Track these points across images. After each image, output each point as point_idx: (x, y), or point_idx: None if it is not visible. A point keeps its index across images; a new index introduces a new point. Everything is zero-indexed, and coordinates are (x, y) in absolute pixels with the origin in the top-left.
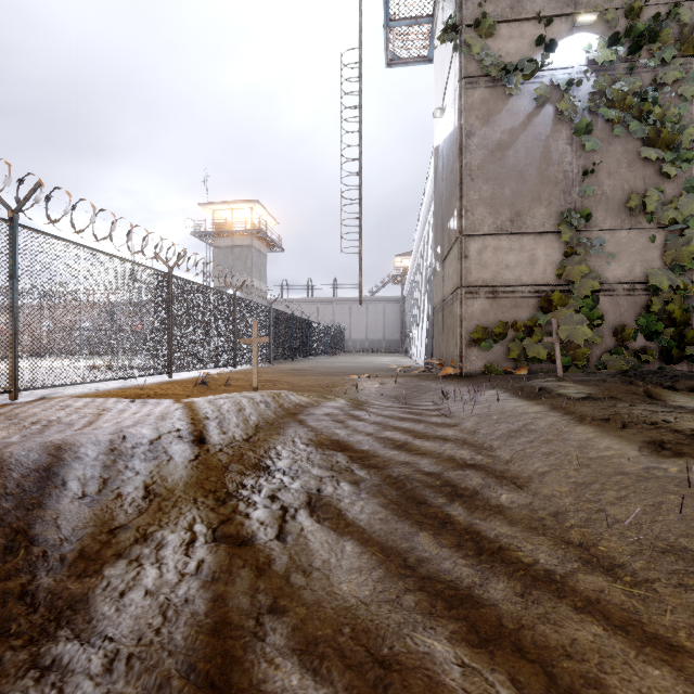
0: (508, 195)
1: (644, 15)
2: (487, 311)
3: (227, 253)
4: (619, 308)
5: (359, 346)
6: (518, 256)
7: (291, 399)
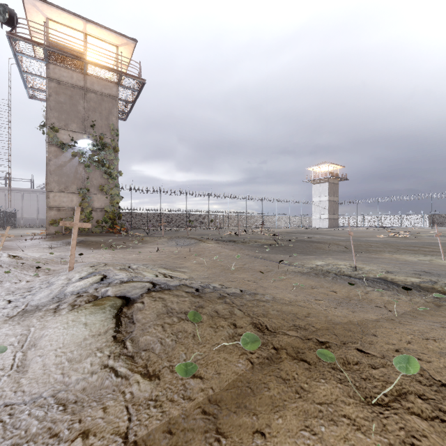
0: (64, 181)
1: (105, 140)
2: (56, 215)
3: None
4: (98, 215)
5: (31, 223)
6: (68, 199)
7: None
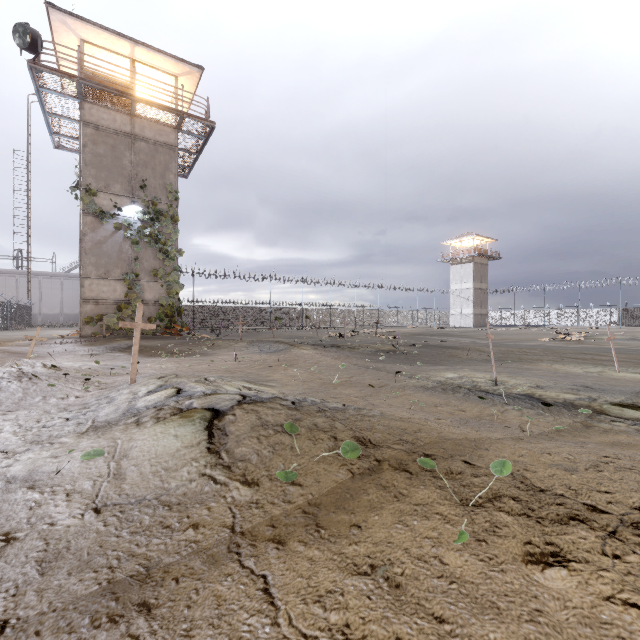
0: (103, 263)
1: (160, 206)
2: (94, 310)
3: None
4: (151, 310)
5: (52, 320)
6: (109, 288)
7: None
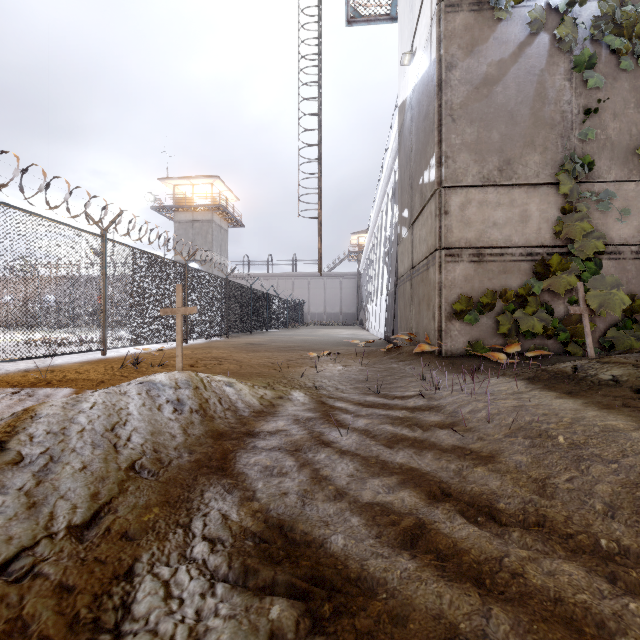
0: (495, 139)
1: None
2: (471, 277)
3: (187, 227)
4: (626, 274)
5: (317, 319)
6: (508, 212)
7: (224, 393)
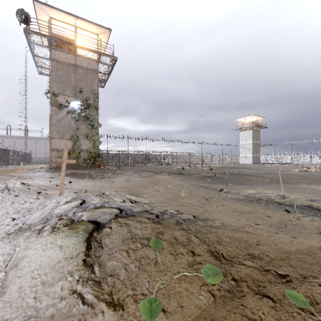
0: (61, 131)
1: (89, 101)
2: (56, 154)
3: None
4: (85, 155)
5: (41, 160)
6: (64, 143)
7: None
